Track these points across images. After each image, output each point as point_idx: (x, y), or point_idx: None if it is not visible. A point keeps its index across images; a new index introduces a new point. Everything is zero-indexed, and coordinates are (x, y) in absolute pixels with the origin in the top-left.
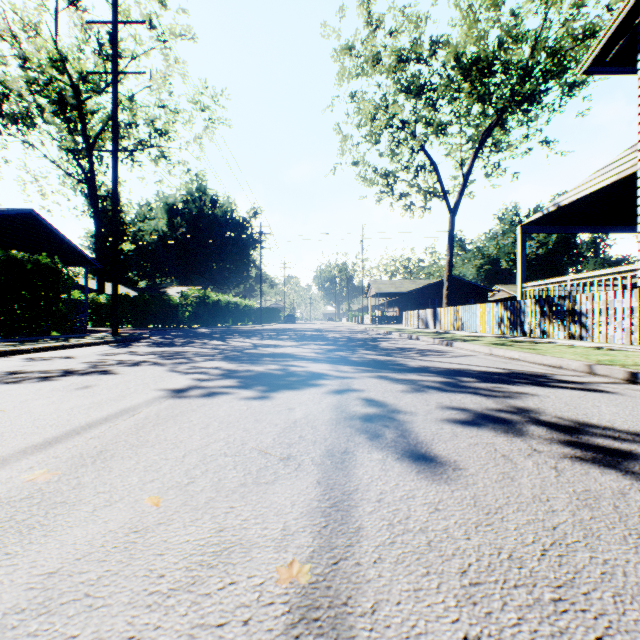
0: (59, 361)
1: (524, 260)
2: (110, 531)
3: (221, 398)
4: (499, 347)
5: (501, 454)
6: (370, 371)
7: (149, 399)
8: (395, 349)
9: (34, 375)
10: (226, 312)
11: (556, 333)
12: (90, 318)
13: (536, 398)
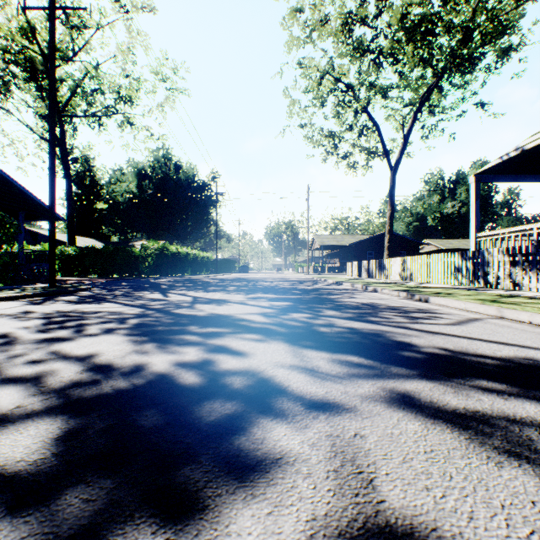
0: None
1: (478, 209)
2: None
3: None
4: (507, 307)
5: None
6: (371, 372)
7: None
8: (364, 307)
9: None
10: (185, 263)
11: (534, 285)
12: (59, 268)
13: None
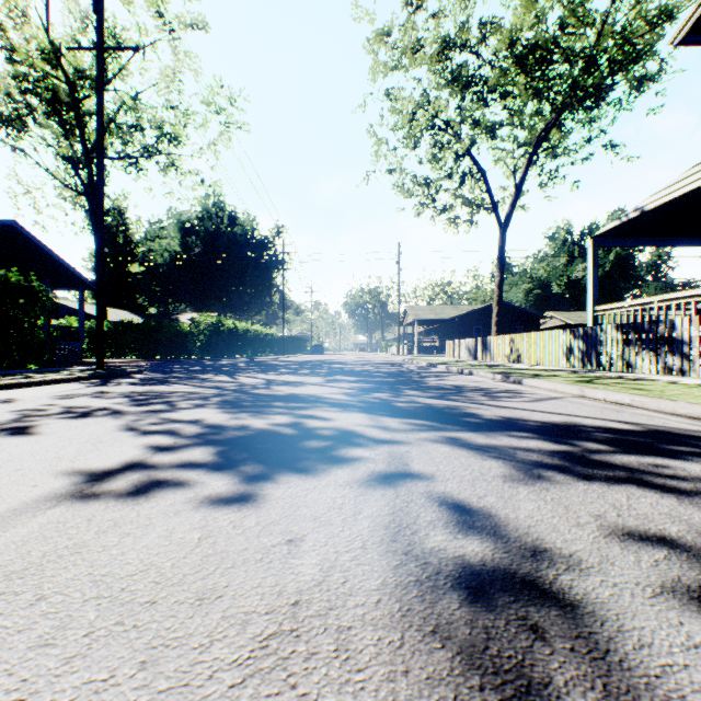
0: None
1: (596, 278)
2: None
3: (163, 501)
4: (592, 386)
5: None
6: (430, 428)
7: (19, 504)
8: (450, 388)
9: None
10: (244, 341)
11: (646, 366)
12: (88, 348)
13: None
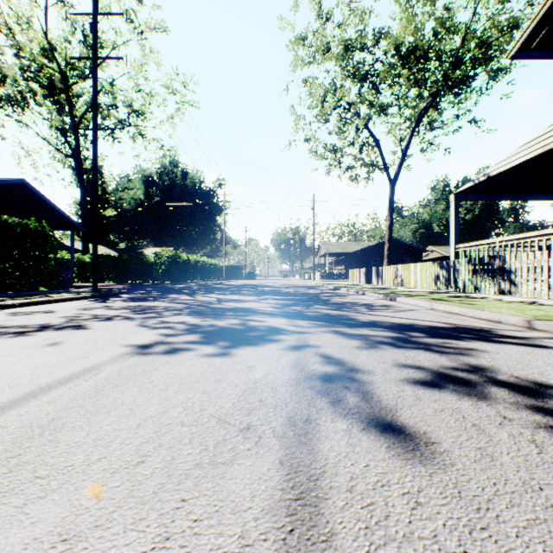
0: (39, 315)
1: (457, 224)
2: (34, 540)
3: (184, 355)
4: (439, 302)
5: (471, 423)
6: (324, 326)
7: (114, 356)
8: (345, 304)
9: (12, 330)
10: (195, 270)
11: (487, 289)
12: (76, 275)
13: (487, 355)
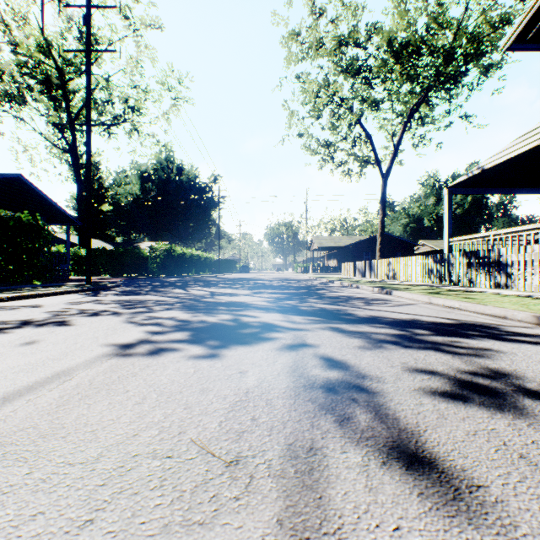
0: (24, 310)
1: (450, 218)
2: None
3: (168, 357)
4: (437, 296)
5: (517, 453)
6: (321, 322)
7: (91, 358)
8: (340, 297)
9: None
10: (190, 263)
11: (483, 282)
12: (72, 268)
13: (504, 356)
